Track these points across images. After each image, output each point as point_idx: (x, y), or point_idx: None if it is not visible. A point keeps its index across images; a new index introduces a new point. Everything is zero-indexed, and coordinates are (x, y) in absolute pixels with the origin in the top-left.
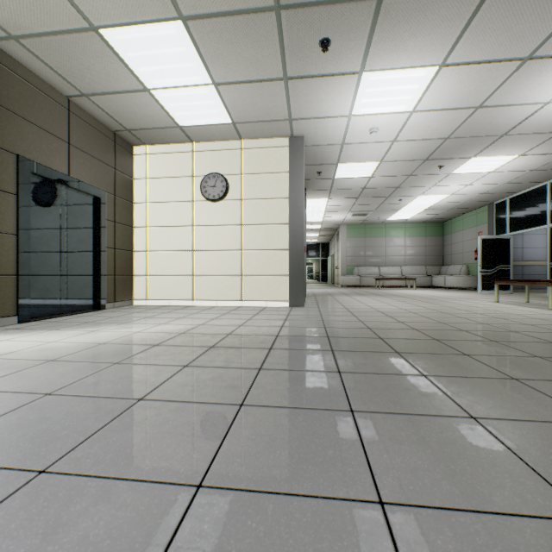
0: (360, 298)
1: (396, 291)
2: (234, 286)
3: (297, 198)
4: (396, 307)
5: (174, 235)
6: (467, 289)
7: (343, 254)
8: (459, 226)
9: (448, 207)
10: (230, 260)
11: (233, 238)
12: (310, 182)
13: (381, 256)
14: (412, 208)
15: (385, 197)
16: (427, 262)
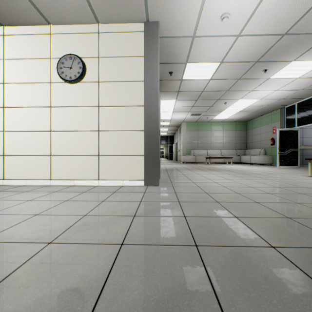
0: (202, 173)
1: (221, 166)
2: (91, 166)
3: (152, 81)
4: (243, 184)
5: (31, 116)
6: (264, 164)
7: (184, 142)
8: (258, 123)
9: (254, 110)
10: (87, 141)
11: (90, 119)
12: (163, 83)
13: (208, 143)
14: (231, 110)
15: (215, 99)
16: (236, 147)
